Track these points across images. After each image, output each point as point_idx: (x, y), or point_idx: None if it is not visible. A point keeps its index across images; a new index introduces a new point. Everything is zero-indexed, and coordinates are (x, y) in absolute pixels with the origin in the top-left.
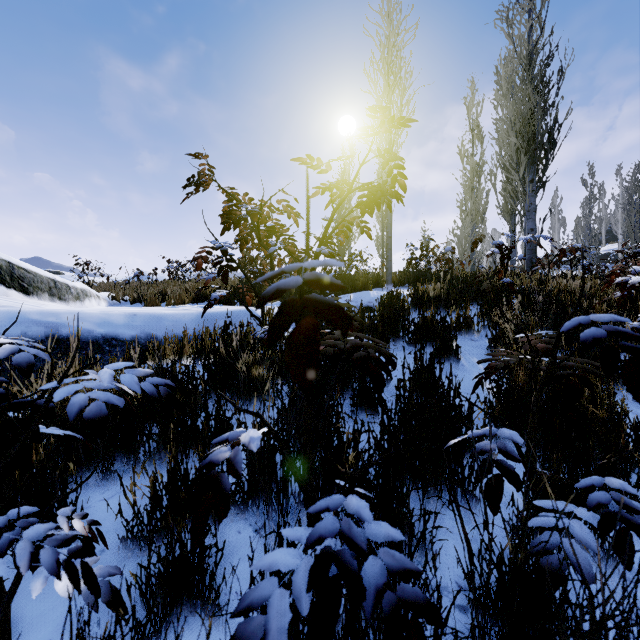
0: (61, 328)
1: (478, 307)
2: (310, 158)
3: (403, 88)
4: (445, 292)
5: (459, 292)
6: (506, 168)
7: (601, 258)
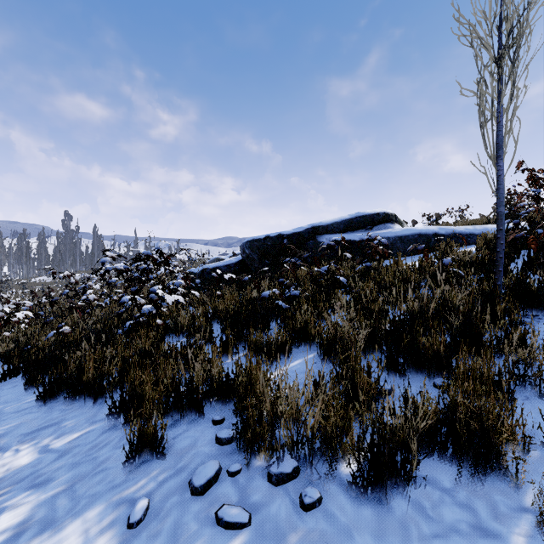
0: (455, 230)
1: None
2: None
3: None
4: None
5: None
6: None
7: None
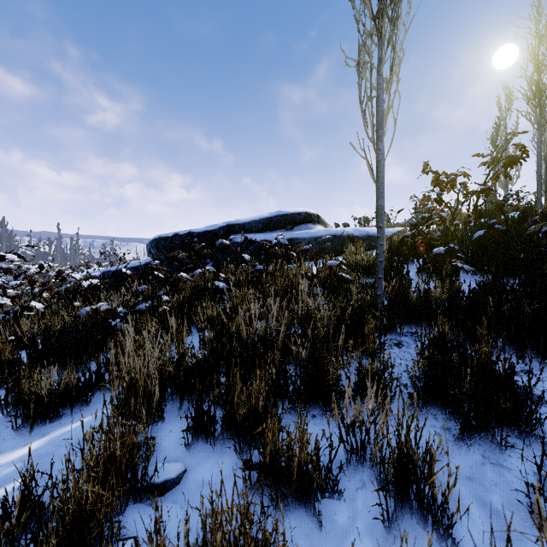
0: (368, 232)
1: None
2: (478, 154)
3: None
4: None
5: None
6: None
7: None
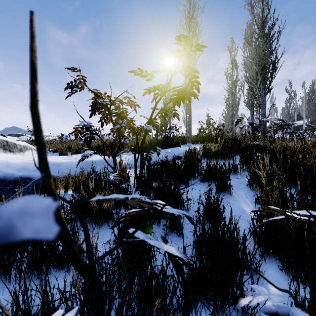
0: None
1: (238, 157)
2: (141, 70)
3: (197, 39)
4: (220, 149)
5: (228, 149)
6: (249, 82)
7: (295, 128)
